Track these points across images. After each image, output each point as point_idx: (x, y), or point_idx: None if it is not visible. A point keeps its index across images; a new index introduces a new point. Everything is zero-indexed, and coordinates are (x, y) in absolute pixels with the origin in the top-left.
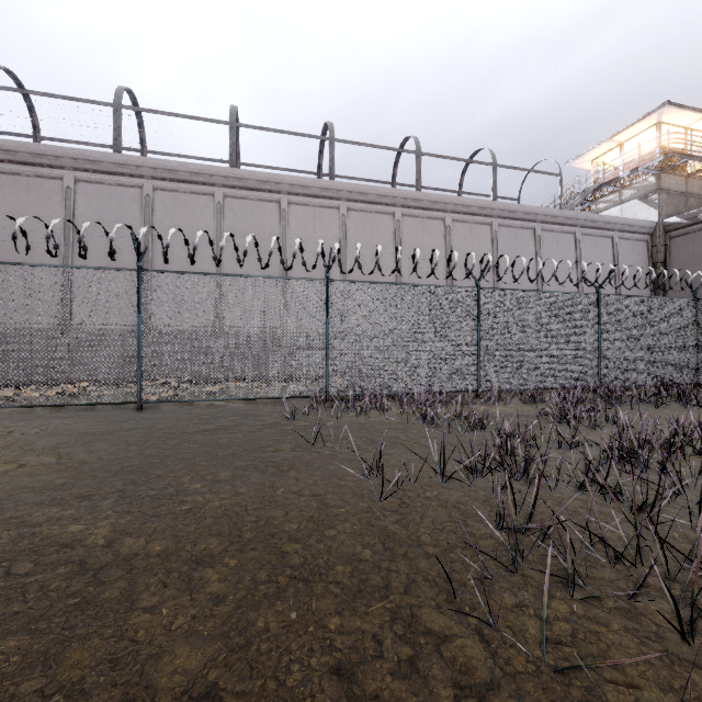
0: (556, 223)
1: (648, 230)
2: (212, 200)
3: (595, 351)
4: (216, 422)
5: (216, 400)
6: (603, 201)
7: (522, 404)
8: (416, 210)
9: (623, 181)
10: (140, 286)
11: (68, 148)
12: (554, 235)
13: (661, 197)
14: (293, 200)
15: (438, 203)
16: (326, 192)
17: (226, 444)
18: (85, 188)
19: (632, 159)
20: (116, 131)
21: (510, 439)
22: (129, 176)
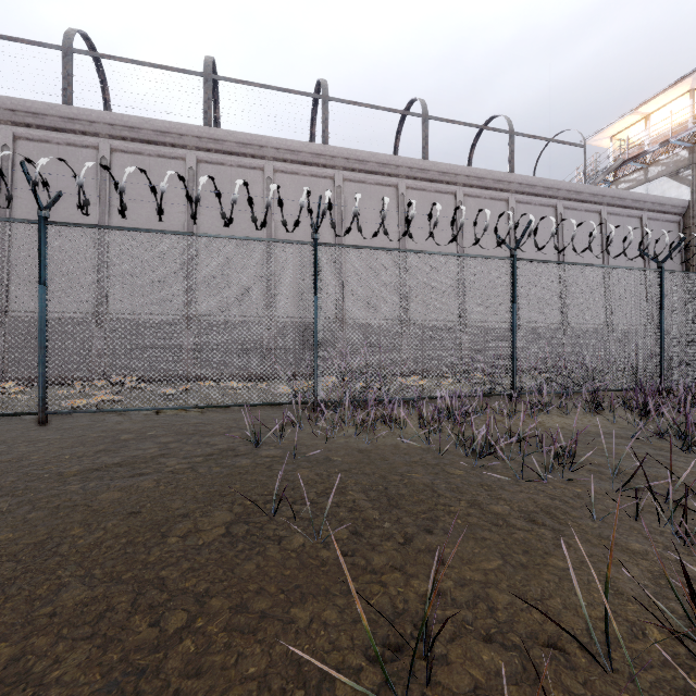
0: (580, 200)
1: (680, 210)
2: (183, 165)
3: (656, 342)
4: (133, 449)
5: (158, 409)
6: (625, 180)
7: (583, 413)
8: (422, 182)
9: (650, 156)
10: (44, 246)
11: (4, 97)
12: (577, 214)
13: (695, 173)
14: (279, 167)
15: (447, 174)
16: (318, 158)
17: (103, 511)
18: (26, 147)
19: (662, 130)
20: (66, 79)
21: (641, 492)
22: (82, 133)
